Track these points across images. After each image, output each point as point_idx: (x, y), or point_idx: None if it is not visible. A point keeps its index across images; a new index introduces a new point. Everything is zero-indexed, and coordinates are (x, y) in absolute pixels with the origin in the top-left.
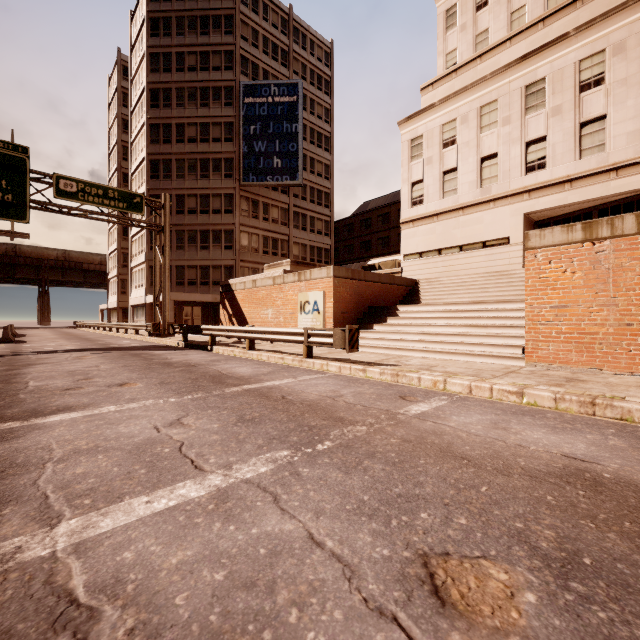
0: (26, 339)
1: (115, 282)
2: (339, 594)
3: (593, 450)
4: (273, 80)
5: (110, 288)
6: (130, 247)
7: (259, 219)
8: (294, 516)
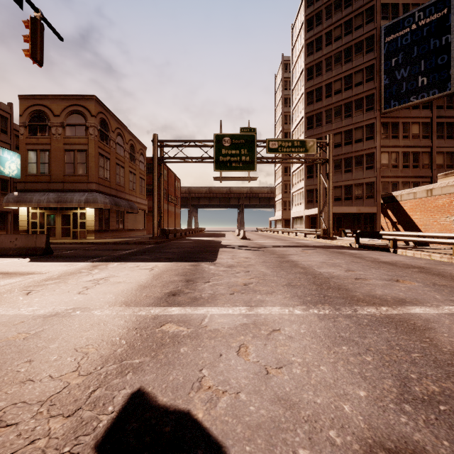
0: (248, 237)
1: (279, 203)
2: None
3: None
4: (417, 7)
5: (276, 207)
6: (291, 179)
7: (398, 138)
8: None
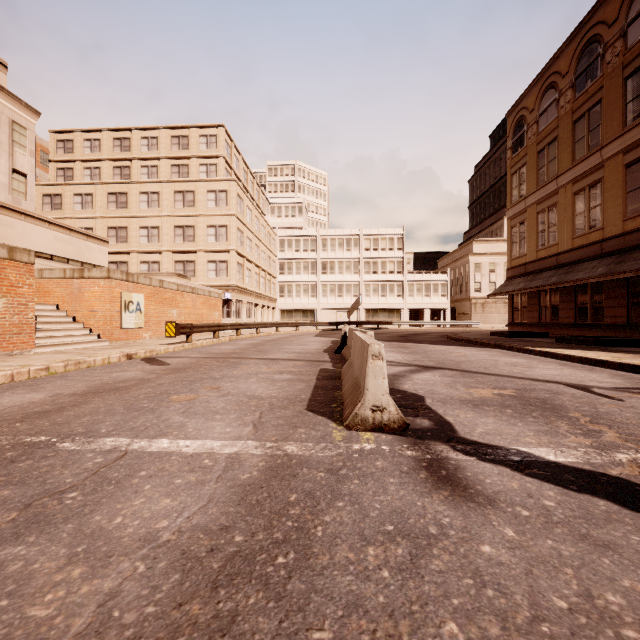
0: None
1: None
2: (206, 405)
3: (39, 393)
4: None
5: None
6: None
7: None
8: (168, 418)
